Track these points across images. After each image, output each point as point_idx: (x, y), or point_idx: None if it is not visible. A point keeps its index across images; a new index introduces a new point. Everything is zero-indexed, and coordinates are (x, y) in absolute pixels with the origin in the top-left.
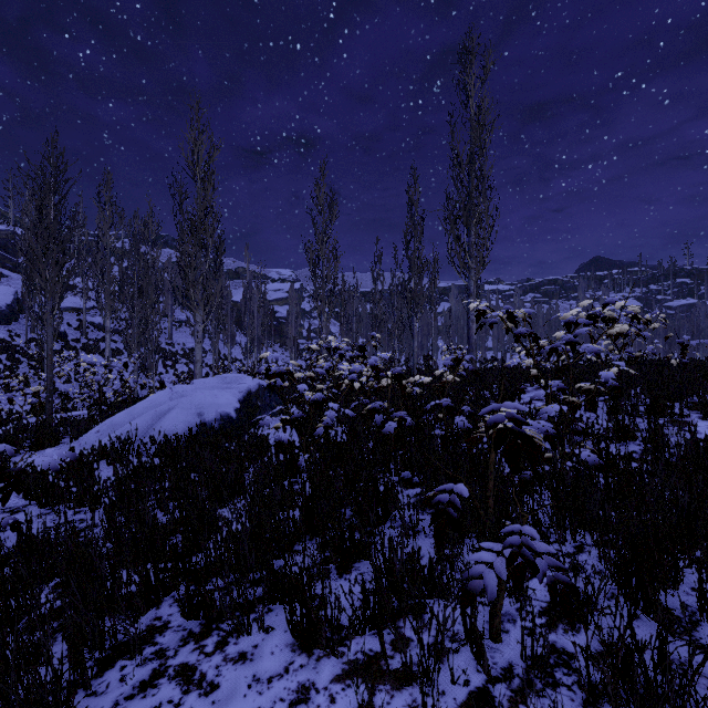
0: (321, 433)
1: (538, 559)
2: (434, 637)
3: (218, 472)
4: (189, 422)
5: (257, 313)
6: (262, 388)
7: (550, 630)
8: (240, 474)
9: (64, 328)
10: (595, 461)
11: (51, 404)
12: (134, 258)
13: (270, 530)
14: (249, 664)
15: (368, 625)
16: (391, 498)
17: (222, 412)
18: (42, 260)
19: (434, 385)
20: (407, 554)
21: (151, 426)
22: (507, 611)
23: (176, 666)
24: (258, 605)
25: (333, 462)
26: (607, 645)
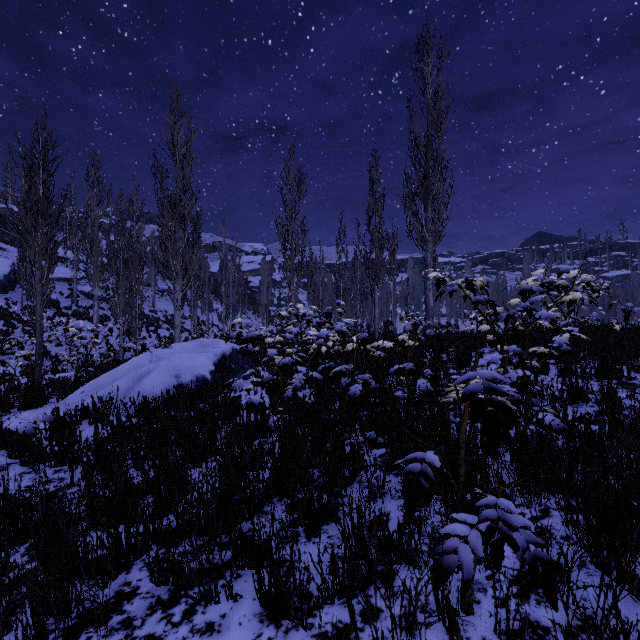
0: (290, 395)
1: (515, 534)
2: (404, 608)
3: (192, 433)
4: (167, 383)
5: (232, 283)
6: (236, 352)
7: (522, 600)
8: (213, 434)
9: (57, 296)
10: (559, 426)
11: (40, 366)
12: (119, 232)
13: (240, 492)
14: (216, 636)
15: (337, 594)
16: (357, 459)
17: (198, 374)
18: (31, 233)
19: (396, 349)
20: (376, 520)
21: (131, 387)
22: (476, 579)
23: (142, 638)
24: (227, 570)
25: (301, 423)
26: (590, 626)
